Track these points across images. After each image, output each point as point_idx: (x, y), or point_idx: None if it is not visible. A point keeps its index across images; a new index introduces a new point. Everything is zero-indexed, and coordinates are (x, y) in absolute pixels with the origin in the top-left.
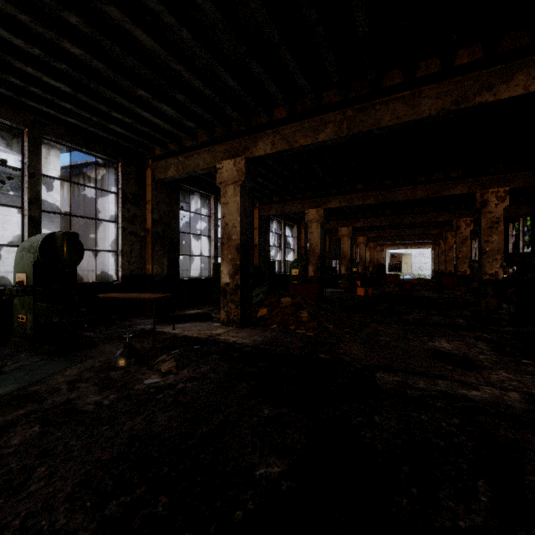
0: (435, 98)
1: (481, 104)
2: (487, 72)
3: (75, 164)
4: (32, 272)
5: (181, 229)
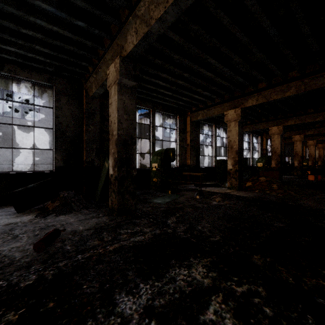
0: None
1: None
2: None
3: (141, 114)
4: (160, 163)
5: None
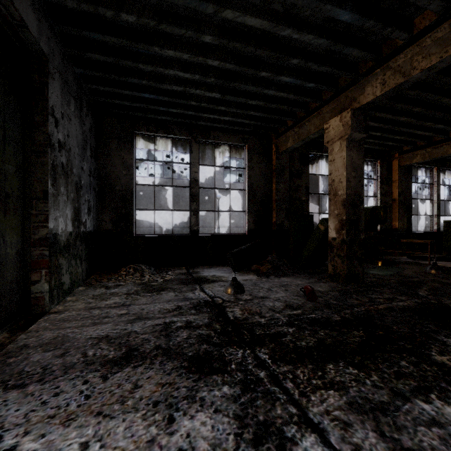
0: None
1: None
2: None
3: None
4: None
5: (370, 194)
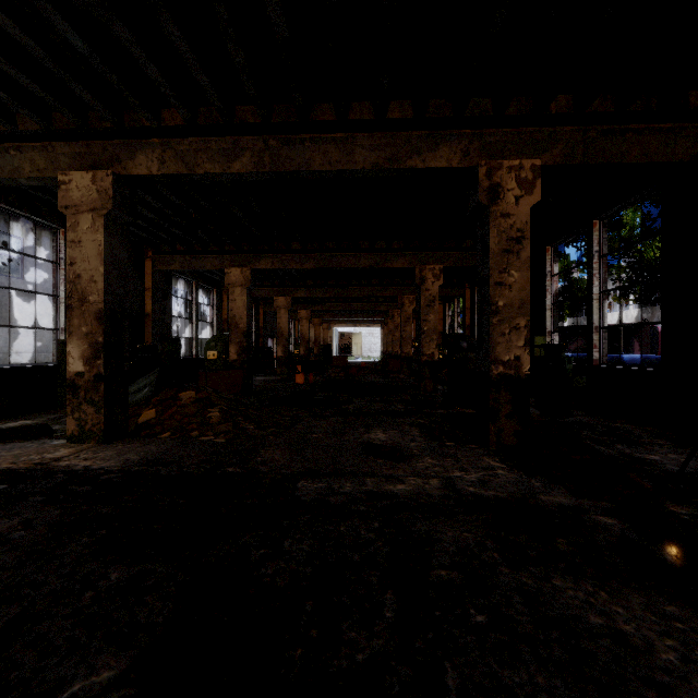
0: (369, 149)
1: (413, 169)
2: (417, 135)
3: None
4: None
5: (4, 281)
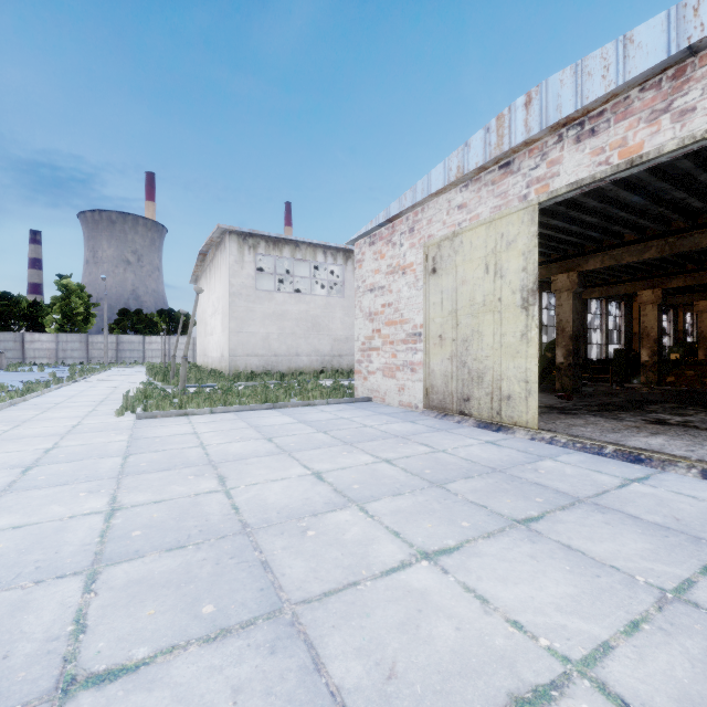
0: None
1: None
2: None
3: None
4: None
5: None
